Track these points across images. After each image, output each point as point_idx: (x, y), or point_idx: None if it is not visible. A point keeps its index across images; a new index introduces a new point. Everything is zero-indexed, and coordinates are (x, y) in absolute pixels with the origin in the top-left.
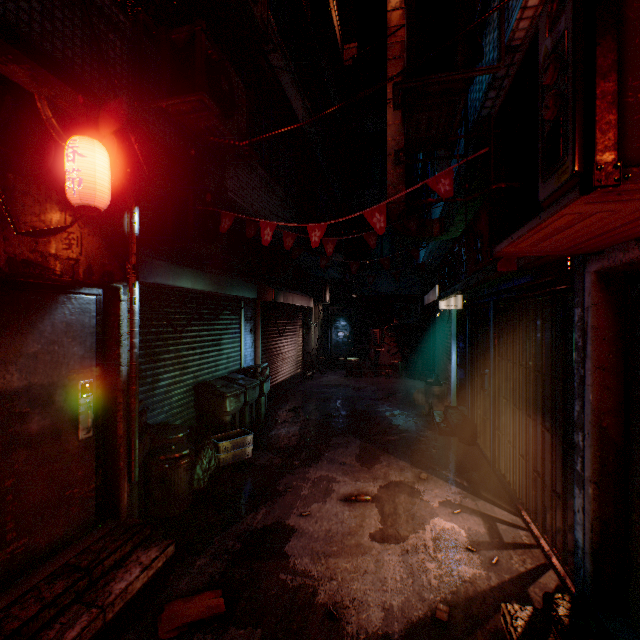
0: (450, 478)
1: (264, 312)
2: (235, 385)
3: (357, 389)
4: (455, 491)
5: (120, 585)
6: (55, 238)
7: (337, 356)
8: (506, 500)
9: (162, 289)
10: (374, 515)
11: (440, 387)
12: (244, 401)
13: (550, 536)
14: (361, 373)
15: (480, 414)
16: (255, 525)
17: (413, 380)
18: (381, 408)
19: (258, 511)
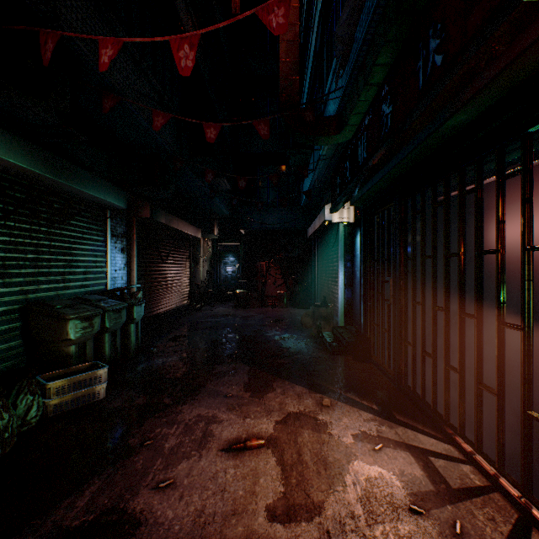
0: (356, 401)
1: (142, 232)
2: (87, 306)
3: (245, 317)
4: (367, 418)
5: None
6: None
7: (226, 290)
8: (427, 423)
9: None
10: (271, 470)
11: (328, 309)
12: (102, 327)
13: (523, 476)
14: (249, 304)
15: (377, 328)
16: (67, 523)
17: (297, 309)
18: (270, 333)
19: (84, 491)
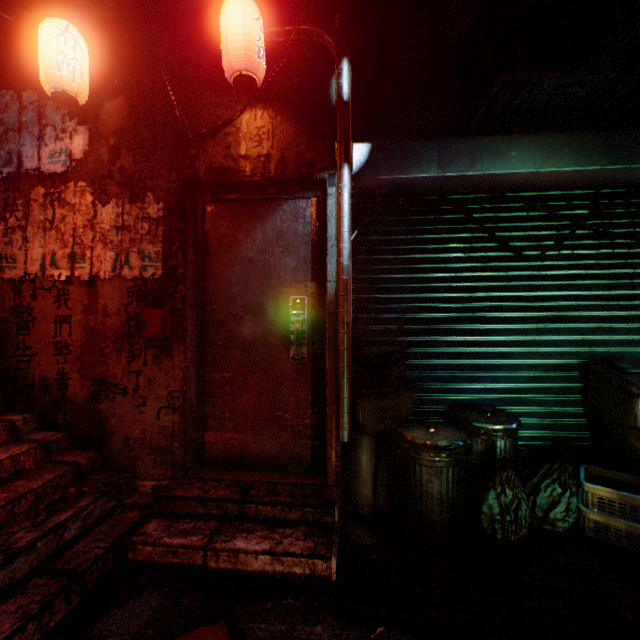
0: None
1: None
2: None
3: None
4: None
5: (239, 542)
6: (245, 139)
7: None
8: None
9: (492, 193)
10: None
11: None
12: None
13: None
14: None
15: None
16: None
17: None
18: None
19: None
